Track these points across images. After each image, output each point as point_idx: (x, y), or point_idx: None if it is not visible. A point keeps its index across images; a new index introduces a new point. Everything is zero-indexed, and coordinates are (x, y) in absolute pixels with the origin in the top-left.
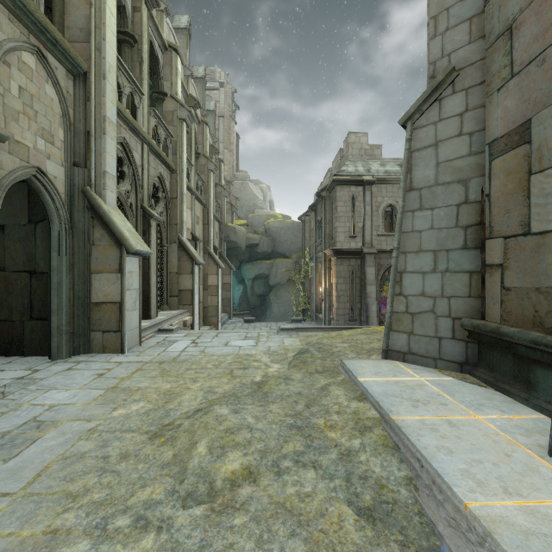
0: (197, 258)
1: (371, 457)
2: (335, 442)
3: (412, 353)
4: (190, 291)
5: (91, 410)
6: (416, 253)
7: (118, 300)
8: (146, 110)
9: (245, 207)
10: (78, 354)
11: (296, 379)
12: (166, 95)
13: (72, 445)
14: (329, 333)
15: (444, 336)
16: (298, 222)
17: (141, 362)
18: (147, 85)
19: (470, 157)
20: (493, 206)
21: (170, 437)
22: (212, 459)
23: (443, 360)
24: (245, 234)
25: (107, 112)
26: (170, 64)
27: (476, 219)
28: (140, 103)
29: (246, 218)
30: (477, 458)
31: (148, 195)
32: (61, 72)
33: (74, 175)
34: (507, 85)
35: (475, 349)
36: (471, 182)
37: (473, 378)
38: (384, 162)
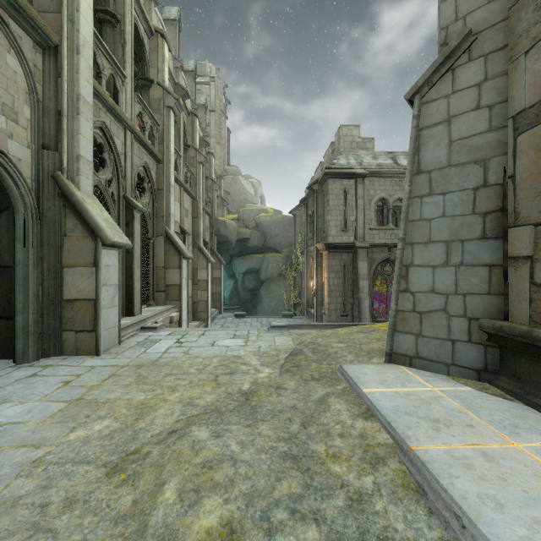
0: (185, 251)
1: (389, 505)
2: (340, 480)
3: (420, 357)
4: (177, 286)
5: (44, 432)
6: (424, 244)
7: (93, 297)
8: (129, 95)
9: (236, 201)
10: (48, 356)
11: (289, 387)
12: (153, 82)
13: (5, 486)
14: (323, 331)
15: (458, 339)
16: (289, 217)
17: (117, 366)
18: (131, 69)
19: (490, 133)
20: (519, 189)
21: (132, 473)
22: (182, 510)
23: (457, 365)
24: (236, 228)
25: (81, 90)
26: (156, 50)
27: (497, 204)
28: (122, 86)
29: (237, 213)
30: (538, 516)
31: (132, 185)
32: (27, 43)
33: (43, 158)
34: (539, 45)
35: (496, 355)
36: (491, 162)
37: (494, 388)
38: (376, 155)
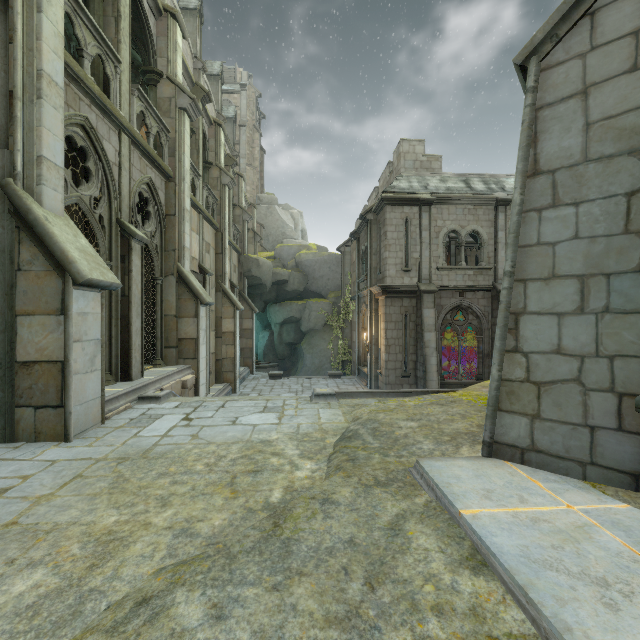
0: (203, 296)
1: None
2: None
3: (538, 450)
4: (193, 341)
5: None
6: (544, 280)
7: (60, 358)
8: (125, 87)
9: (272, 236)
10: None
11: (342, 501)
12: (161, 76)
13: None
14: (384, 402)
15: (601, 425)
16: (337, 255)
17: (88, 460)
18: (128, 53)
19: None
20: None
21: None
22: None
23: (599, 466)
24: (271, 268)
25: (45, 64)
26: (166, 34)
27: None
28: (115, 73)
29: (273, 250)
30: None
31: (130, 206)
32: None
33: None
34: None
35: None
36: None
37: None
38: (444, 177)
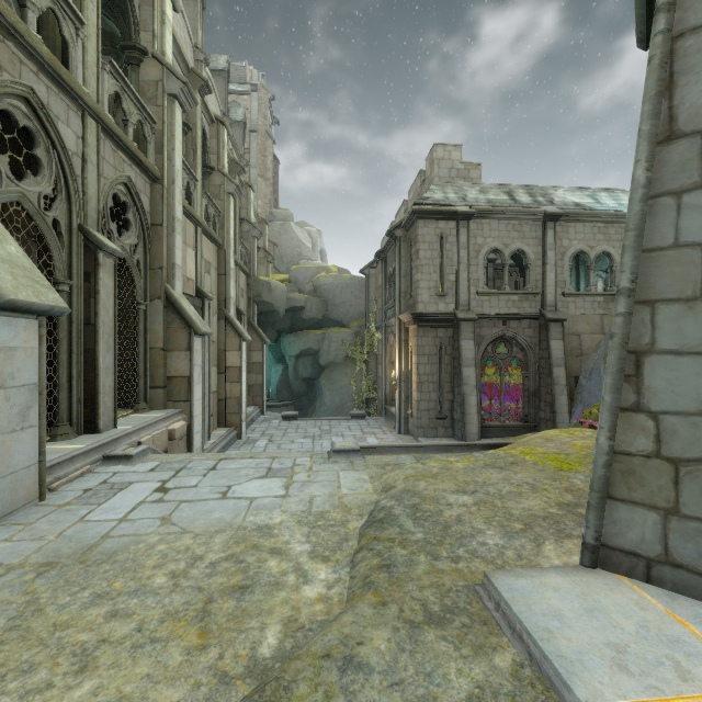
0: (198, 324)
1: None
2: None
3: (676, 563)
4: (185, 379)
5: None
6: (686, 302)
7: None
8: (92, 58)
9: (286, 257)
10: None
11: (375, 662)
12: (145, 53)
13: None
14: (423, 462)
15: None
16: (360, 278)
17: None
18: (97, 15)
19: None
20: None
21: None
22: None
23: None
24: (285, 292)
25: None
26: (151, 3)
27: None
28: (76, 37)
29: (288, 272)
30: None
31: (98, 210)
32: None
33: None
34: None
35: None
36: None
37: None
38: (485, 188)
